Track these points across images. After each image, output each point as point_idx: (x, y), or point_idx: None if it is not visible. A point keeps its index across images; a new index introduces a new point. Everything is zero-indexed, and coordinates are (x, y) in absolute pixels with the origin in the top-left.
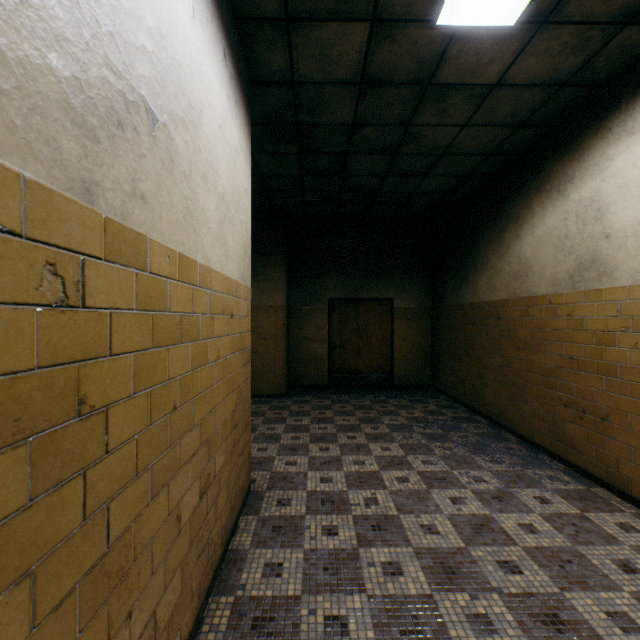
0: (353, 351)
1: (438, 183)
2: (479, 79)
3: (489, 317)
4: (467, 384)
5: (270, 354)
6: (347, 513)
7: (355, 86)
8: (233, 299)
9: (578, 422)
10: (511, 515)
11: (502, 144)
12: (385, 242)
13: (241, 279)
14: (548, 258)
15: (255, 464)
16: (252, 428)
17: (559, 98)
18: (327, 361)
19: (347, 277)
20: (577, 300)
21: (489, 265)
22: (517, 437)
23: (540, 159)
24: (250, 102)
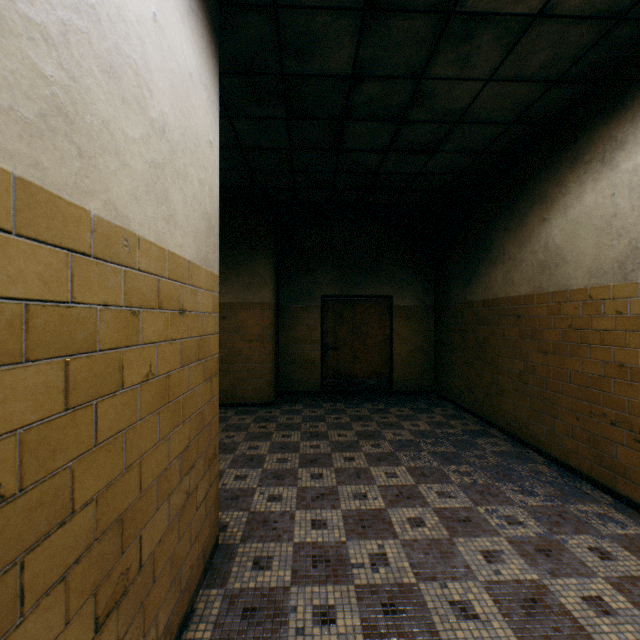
0: (349, 354)
1: (447, 162)
2: (517, 5)
3: (506, 316)
4: (478, 391)
5: (256, 358)
6: (347, 581)
7: (357, 14)
8: (185, 287)
9: (632, 445)
10: (568, 581)
11: (529, 108)
12: (384, 234)
13: (201, 261)
14: (587, 244)
15: (229, 500)
16: (231, 447)
17: (612, 39)
18: (320, 365)
19: (342, 272)
20: (631, 294)
21: (506, 256)
22: (544, 457)
23: (576, 125)
24: (218, 30)
